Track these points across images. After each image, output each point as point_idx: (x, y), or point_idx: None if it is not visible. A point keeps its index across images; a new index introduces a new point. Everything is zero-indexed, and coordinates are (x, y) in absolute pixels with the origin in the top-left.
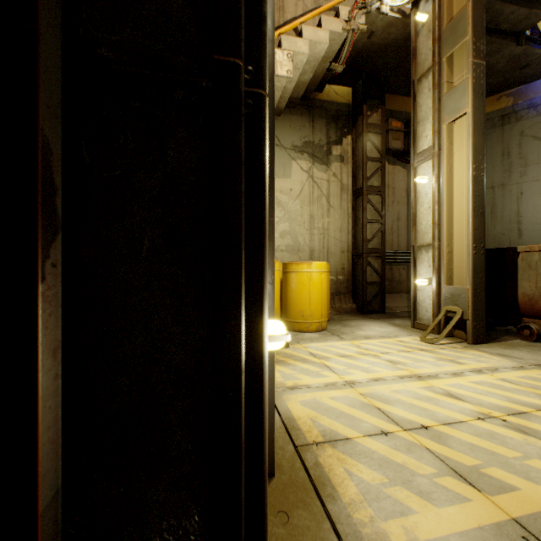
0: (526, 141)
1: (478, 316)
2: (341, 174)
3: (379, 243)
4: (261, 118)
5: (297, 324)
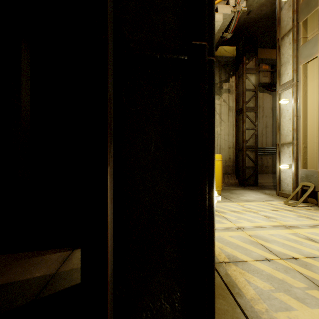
0: None
1: None
2: (228, 100)
3: (253, 142)
4: (212, 73)
5: None
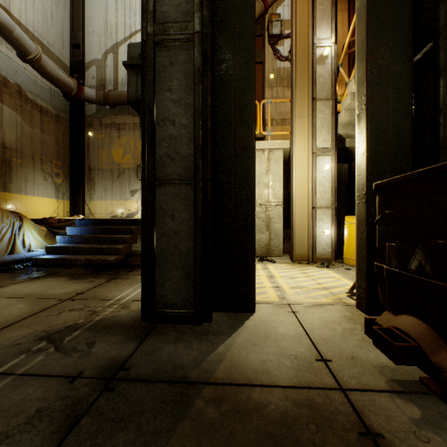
0: None
1: (361, 278)
2: None
3: None
4: None
5: None
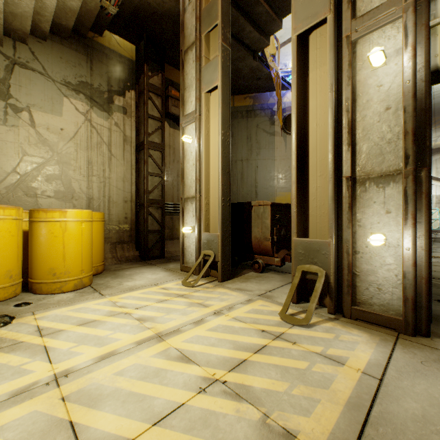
0: (260, 132)
1: (226, 257)
2: (124, 125)
3: (159, 194)
4: None
5: (47, 284)
